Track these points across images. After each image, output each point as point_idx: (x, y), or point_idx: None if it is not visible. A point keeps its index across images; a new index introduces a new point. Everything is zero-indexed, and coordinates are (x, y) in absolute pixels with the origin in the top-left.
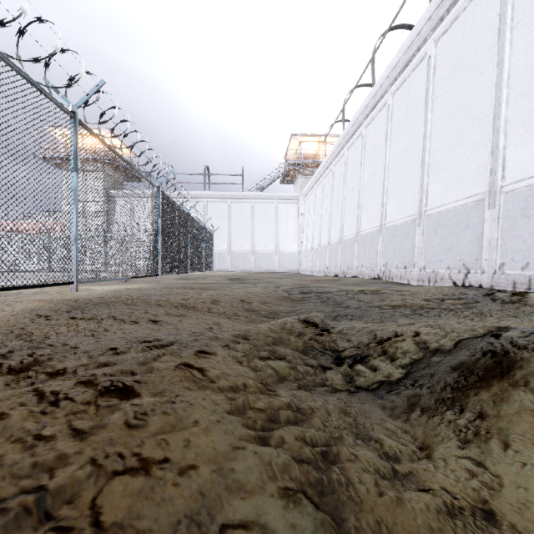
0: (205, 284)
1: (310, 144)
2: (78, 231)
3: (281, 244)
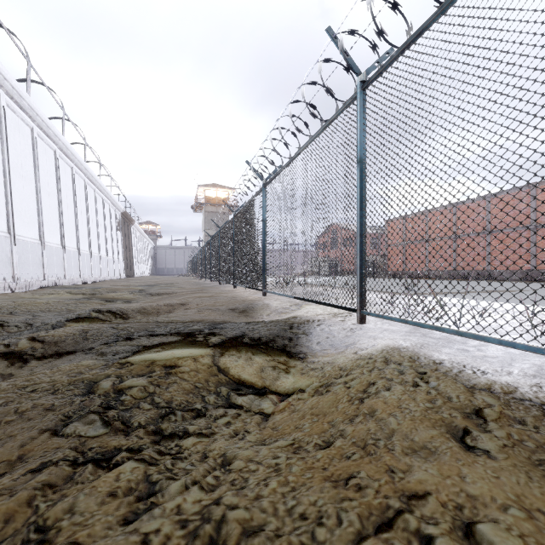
0: (218, 323)
1: None
2: (263, 258)
3: None
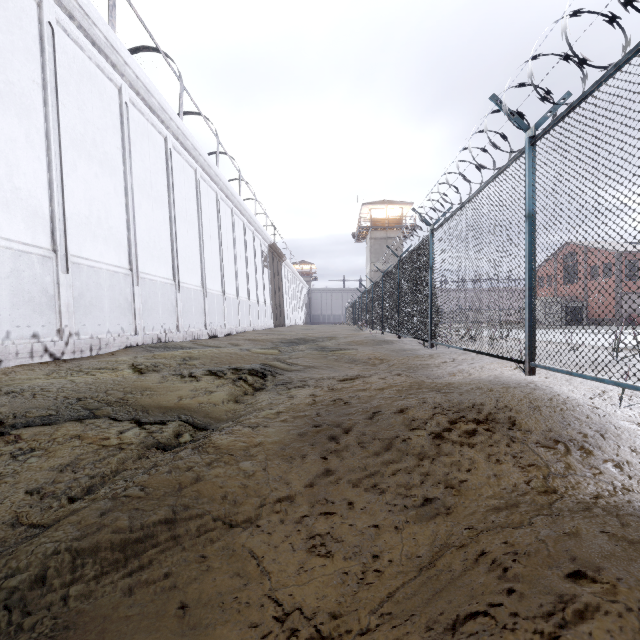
0: None
1: None
2: None
3: None
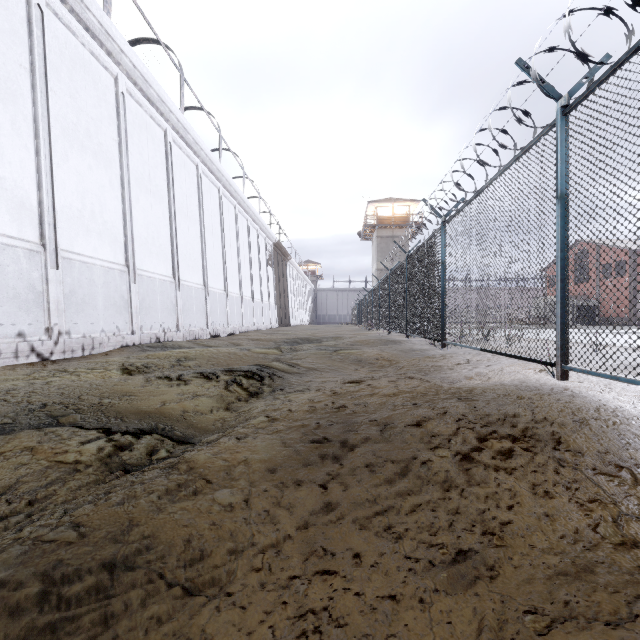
0: None
1: None
2: None
3: None
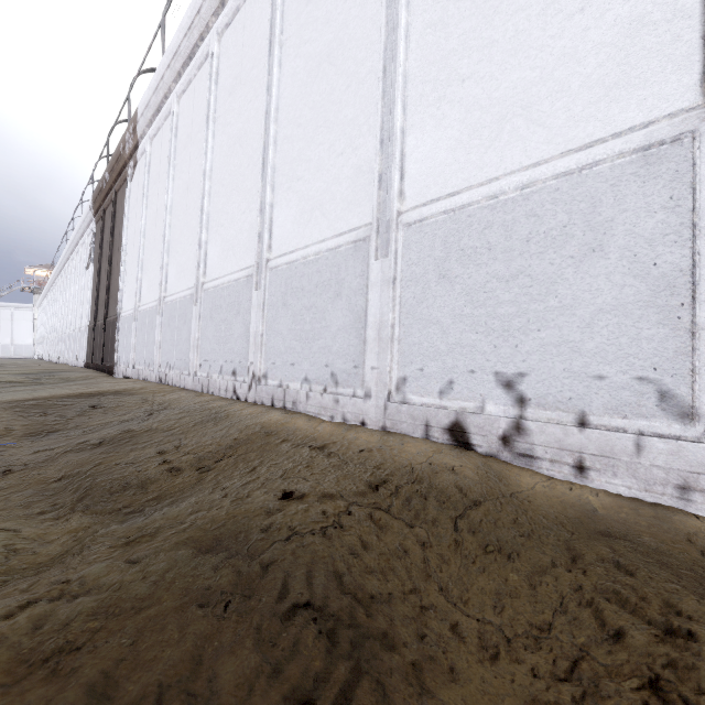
0: None
1: (45, 272)
2: None
3: (18, 339)
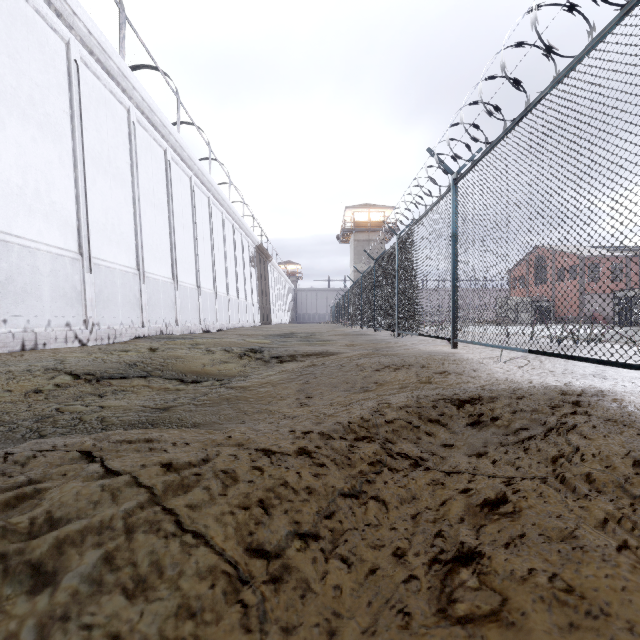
0: None
1: None
2: None
3: None
